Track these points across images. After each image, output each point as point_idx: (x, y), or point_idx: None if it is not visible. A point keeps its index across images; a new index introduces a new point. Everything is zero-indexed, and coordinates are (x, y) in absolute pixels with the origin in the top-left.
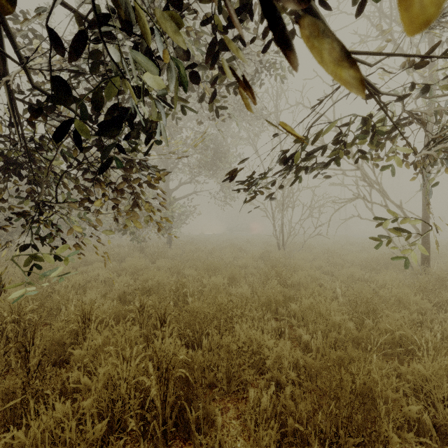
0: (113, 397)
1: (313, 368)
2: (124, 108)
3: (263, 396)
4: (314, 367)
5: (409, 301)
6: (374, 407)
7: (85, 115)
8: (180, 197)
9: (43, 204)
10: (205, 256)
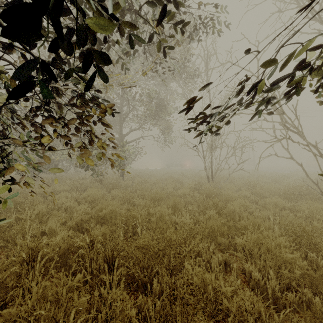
0: None
1: None
2: None
3: None
4: None
5: None
6: None
7: None
8: (131, 141)
9: None
10: (150, 187)
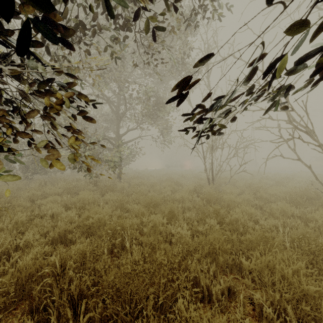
0: None
1: None
2: None
3: None
4: None
5: None
6: None
7: None
8: (128, 141)
9: None
10: (147, 189)
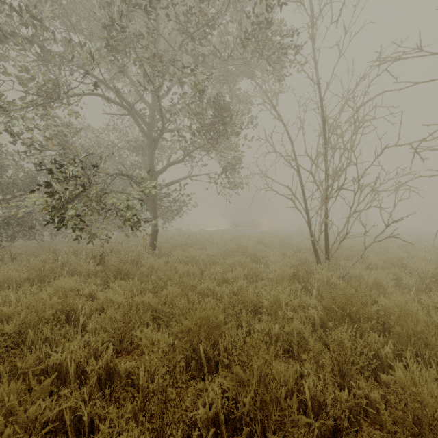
0: None
1: None
2: None
3: None
4: None
5: None
6: None
7: None
8: (169, 183)
9: None
10: (198, 272)
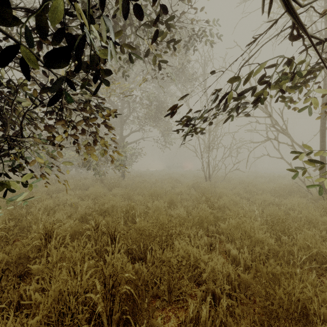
0: (64, 311)
1: (247, 283)
2: (71, 38)
3: (201, 308)
4: (248, 282)
5: (317, 221)
6: (308, 322)
7: (30, 40)
8: (131, 142)
9: (11, 138)
10: (150, 186)
